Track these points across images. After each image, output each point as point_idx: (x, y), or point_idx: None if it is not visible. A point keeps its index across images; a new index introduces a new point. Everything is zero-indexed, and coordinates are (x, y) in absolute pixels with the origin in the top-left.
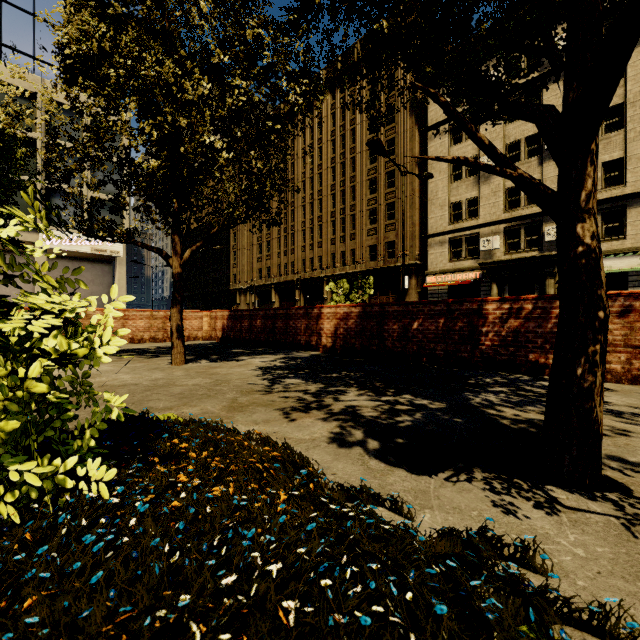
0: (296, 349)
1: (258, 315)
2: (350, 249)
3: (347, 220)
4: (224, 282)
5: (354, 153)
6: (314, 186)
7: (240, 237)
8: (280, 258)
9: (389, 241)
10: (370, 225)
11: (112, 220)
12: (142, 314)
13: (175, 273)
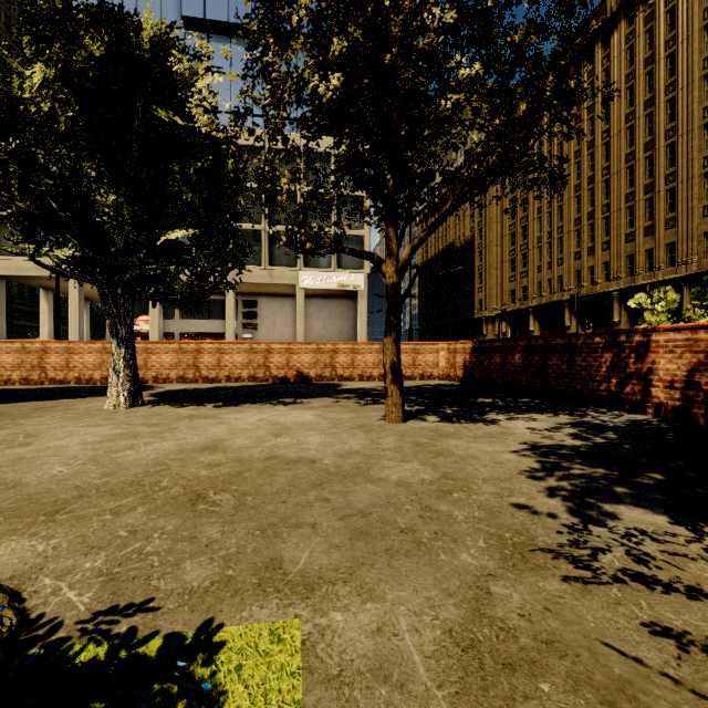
0: (589, 405)
1: (516, 347)
2: (664, 244)
3: (658, 200)
4: (467, 310)
5: (673, 91)
6: (595, 164)
7: (486, 255)
8: (541, 273)
9: None
10: None
11: (319, 226)
12: (371, 347)
13: (389, 284)
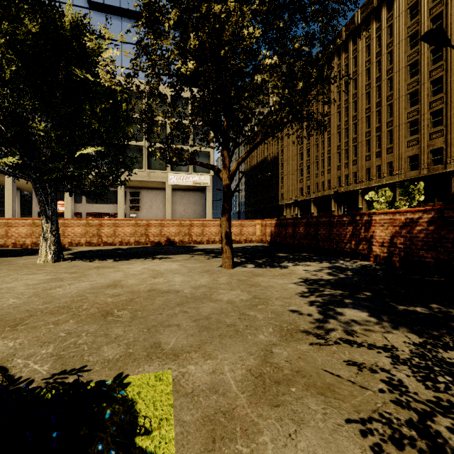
0: (340, 256)
1: (301, 223)
2: (386, 162)
3: (383, 136)
4: (274, 200)
5: (391, 73)
6: (349, 113)
7: (286, 166)
8: (318, 178)
9: (434, 148)
10: (410, 136)
11: (181, 148)
12: (214, 223)
13: (224, 185)
